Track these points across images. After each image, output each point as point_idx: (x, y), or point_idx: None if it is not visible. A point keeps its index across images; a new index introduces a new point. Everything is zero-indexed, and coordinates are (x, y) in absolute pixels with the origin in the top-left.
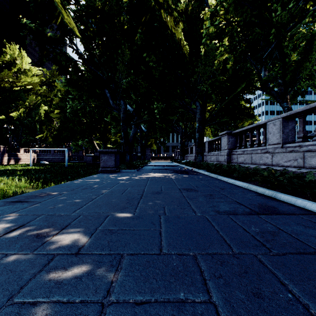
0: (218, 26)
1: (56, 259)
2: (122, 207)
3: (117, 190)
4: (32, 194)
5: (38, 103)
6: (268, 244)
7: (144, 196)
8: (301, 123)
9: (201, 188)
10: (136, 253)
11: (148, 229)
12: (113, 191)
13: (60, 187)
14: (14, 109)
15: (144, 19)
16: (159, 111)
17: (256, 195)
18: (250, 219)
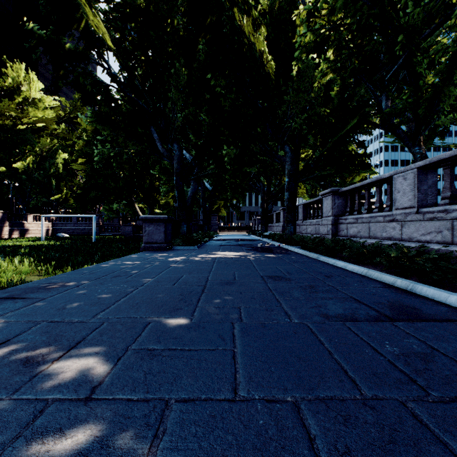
0: (319, 32)
1: (49, 411)
2: (172, 308)
3: (167, 278)
4: (34, 285)
5: (54, 149)
6: (420, 378)
7: (208, 289)
8: (448, 176)
9: (296, 276)
10: (191, 398)
11: (214, 349)
12: (160, 281)
13: (80, 274)
14: (19, 157)
15: (209, 22)
16: (231, 160)
17: (382, 287)
18: (381, 330)
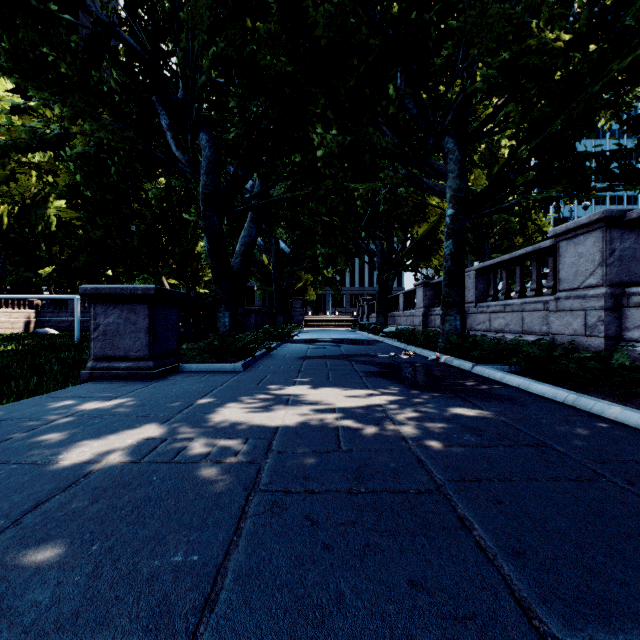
0: None
1: None
2: None
3: None
4: None
5: (44, 194)
6: None
7: None
8: None
9: None
10: None
11: None
12: None
13: None
14: None
15: None
16: (327, 152)
17: None
18: None
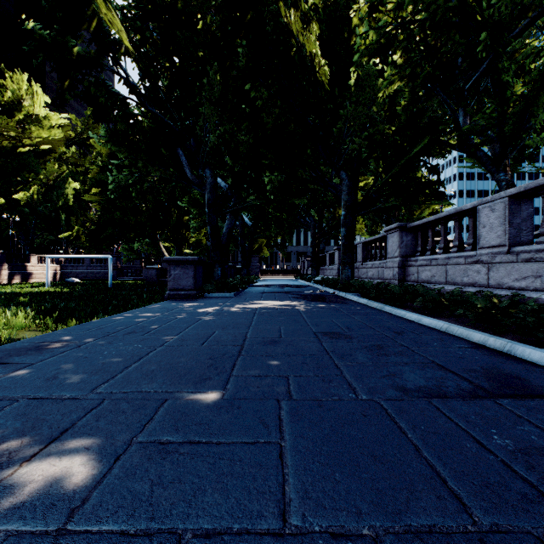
0: (383, 30)
1: None
2: (198, 378)
3: (194, 336)
4: (24, 345)
5: (64, 177)
6: None
7: (247, 350)
8: None
9: (358, 332)
10: (217, 530)
11: (253, 442)
12: (185, 339)
13: (85, 330)
14: (21, 187)
15: (248, 20)
16: (275, 188)
17: (470, 347)
18: (481, 412)
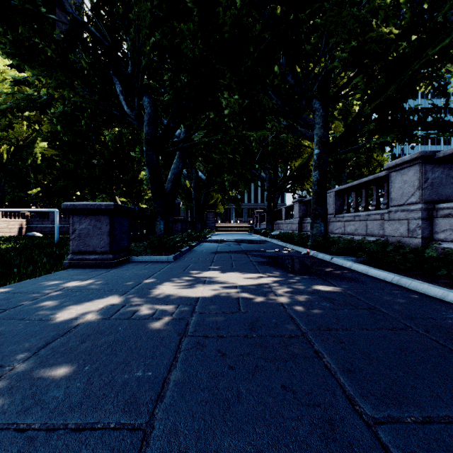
0: None
1: None
2: None
3: None
4: None
5: (32, 138)
6: None
7: None
8: None
9: None
10: None
11: None
12: None
13: None
14: None
15: None
16: (231, 111)
17: None
18: None
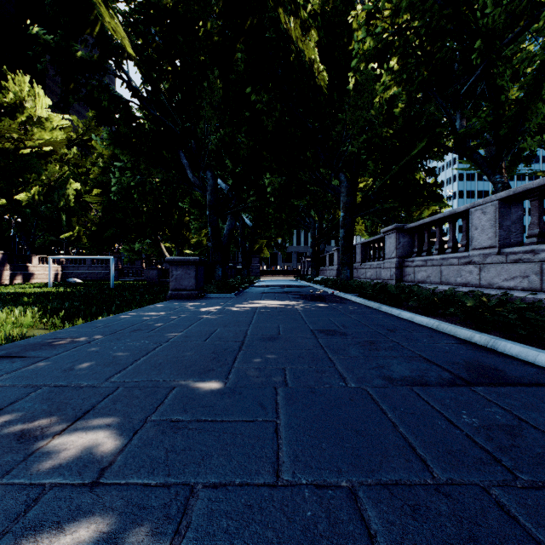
0: (380, 37)
1: (45, 499)
2: (202, 369)
3: (197, 333)
4: (37, 341)
5: (65, 178)
6: (505, 457)
7: (247, 346)
8: (536, 209)
9: (352, 330)
10: (223, 482)
11: (252, 421)
12: (188, 336)
13: (93, 328)
14: (23, 187)
15: (249, 25)
16: (275, 190)
17: (457, 343)
18: (456, 397)
